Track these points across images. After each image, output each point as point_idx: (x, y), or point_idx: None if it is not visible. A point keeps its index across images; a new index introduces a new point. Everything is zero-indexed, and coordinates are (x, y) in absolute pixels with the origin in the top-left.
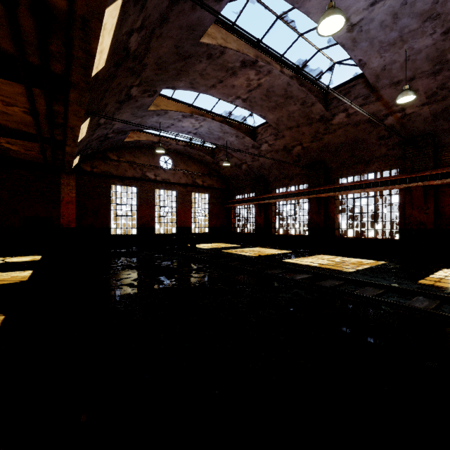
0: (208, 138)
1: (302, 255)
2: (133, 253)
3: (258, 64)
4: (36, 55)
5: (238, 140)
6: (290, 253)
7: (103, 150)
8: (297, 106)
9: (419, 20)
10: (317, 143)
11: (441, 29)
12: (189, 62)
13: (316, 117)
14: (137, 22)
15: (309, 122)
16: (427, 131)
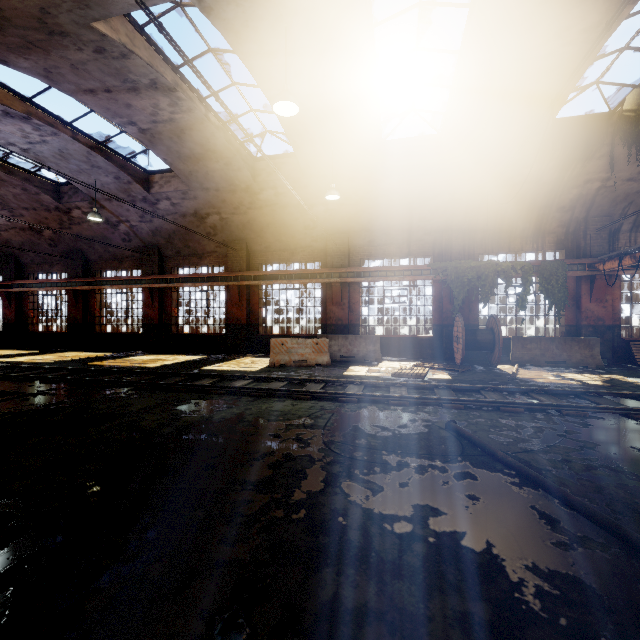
0: None
1: (40, 354)
2: None
3: None
4: None
5: None
6: (29, 353)
7: None
8: (20, 190)
9: (87, 164)
10: (68, 231)
11: (111, 175)
12: None
13: (51, 205)
14: None
15: (46, 208)
16: (154, 242)
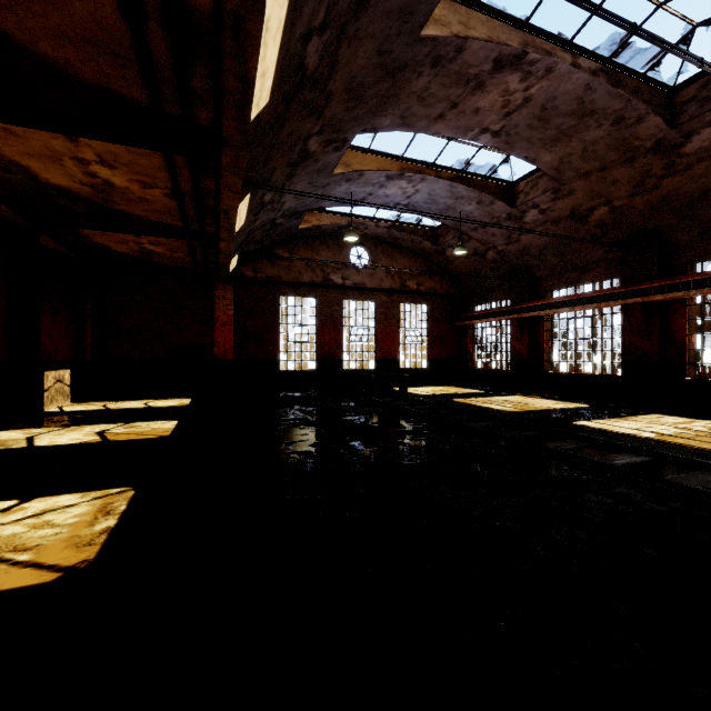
0: (428, 210)
1: (613, 414)
2: (312, 399)
3: (527, 59)
4: (176, 100)
5: (480, 208)
6: (584, 409)
7: (269, 244)
8: (604, 129)
9: None
10: (645, 197)
11: None
12: (400, 78)
13: (644, 144)
14: (318, 14)
15: (628, 158)
16: None
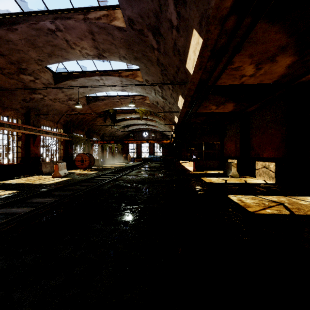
0: None
1: None
2: None
3: None
4: None
5: None
6: None
7: None
8: None
9: None
10: None
11: None
12: None
13: None
14: None
15: None
16: None
